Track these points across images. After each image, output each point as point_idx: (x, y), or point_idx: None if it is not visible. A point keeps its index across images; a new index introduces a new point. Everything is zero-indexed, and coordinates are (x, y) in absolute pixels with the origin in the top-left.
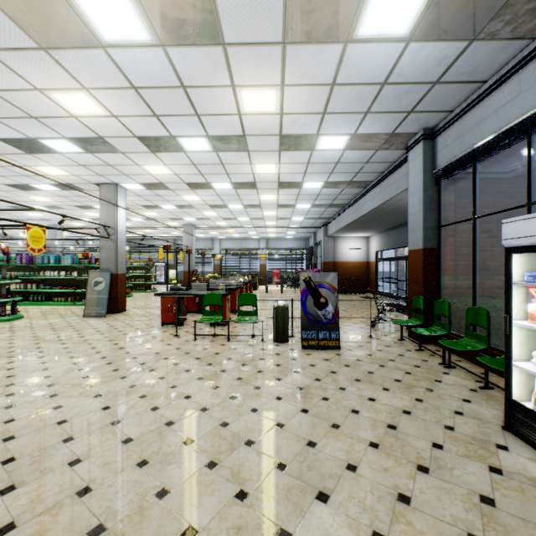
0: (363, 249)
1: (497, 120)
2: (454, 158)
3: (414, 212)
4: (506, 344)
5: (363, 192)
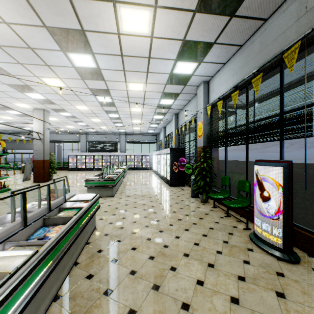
0: None
1: (60, 138)
2: (52, 140)
3: None
4: (68, 163)
5: (2, 131)
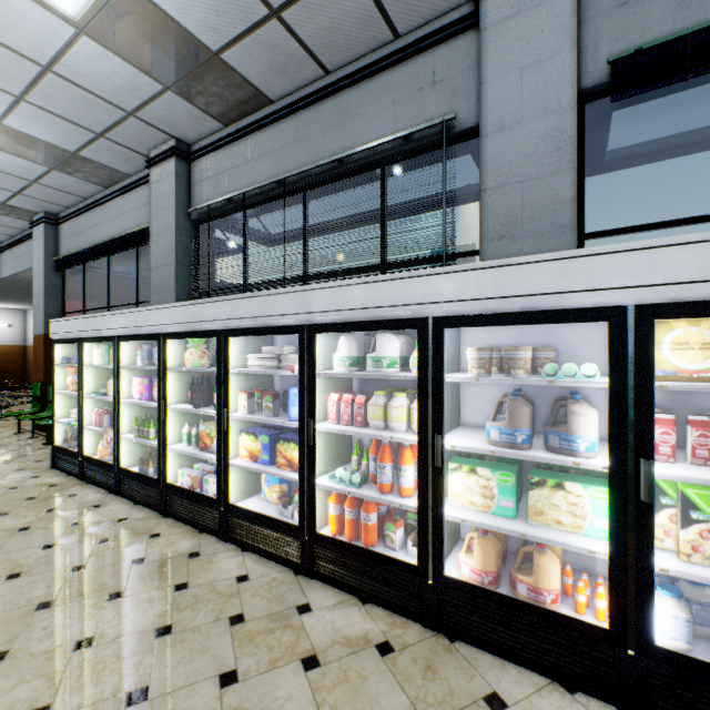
0: (18, 328)
1: (94, 235)
2: (67, 253)
3: (38, 295)
4: (53, 408)
5: None
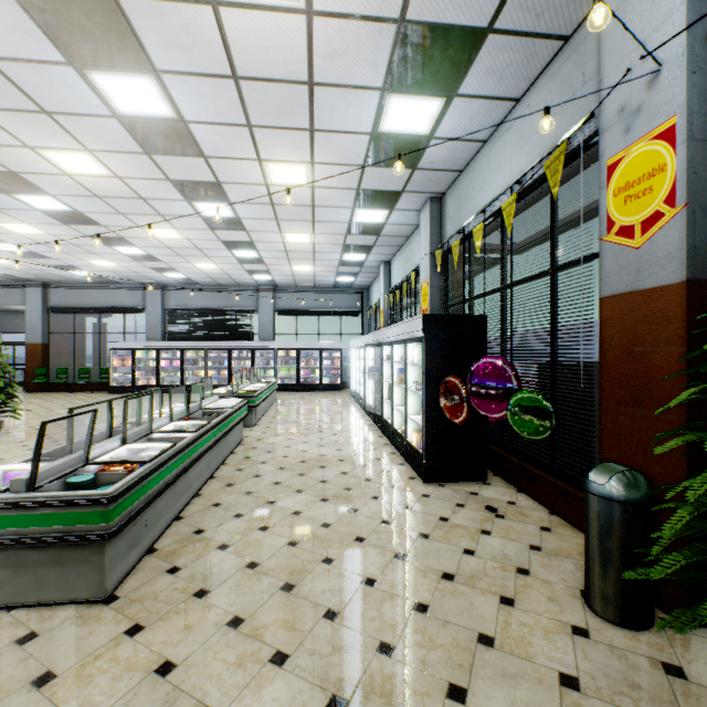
0: None
1: (89, 300)
2: (67, 306)
3: (33, 323)
4: (110, 372)
5: None
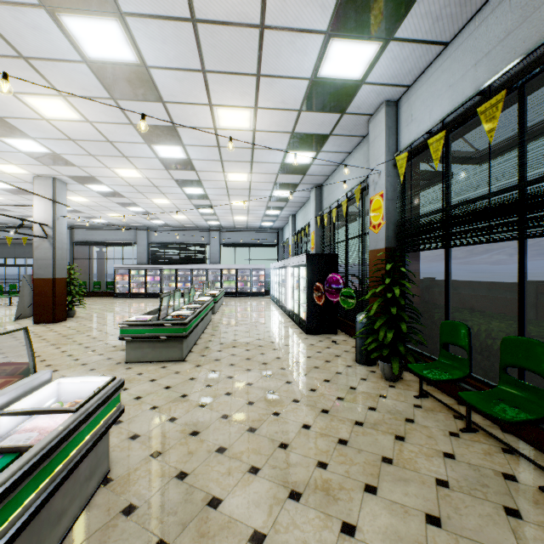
0: None
1: (99, 237)
2: (86, 241)
3: None
4: (115, 284)
5: None
